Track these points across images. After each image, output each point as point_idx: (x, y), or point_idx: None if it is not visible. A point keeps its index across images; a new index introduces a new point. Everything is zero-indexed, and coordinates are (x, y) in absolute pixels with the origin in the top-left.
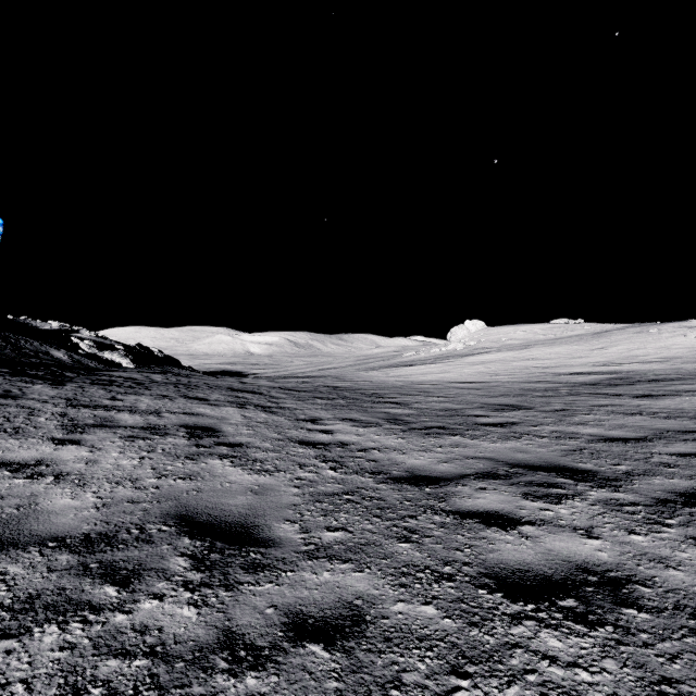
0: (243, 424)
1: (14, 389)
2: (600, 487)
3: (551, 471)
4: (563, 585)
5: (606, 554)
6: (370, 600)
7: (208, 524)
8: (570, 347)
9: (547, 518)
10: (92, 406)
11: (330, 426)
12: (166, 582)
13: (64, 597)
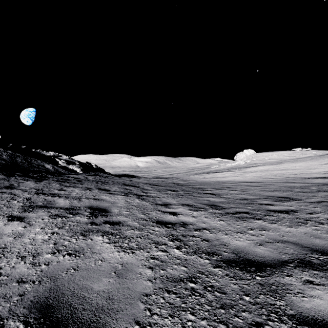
0: (124, 207)
1: (15, 184)
2: None
3: None
4: None
5: None
6: None
7: (62, 324)
8: (307, 163)
9: None
10: (47, 193)
11: (175, 209)
12: None
13: None
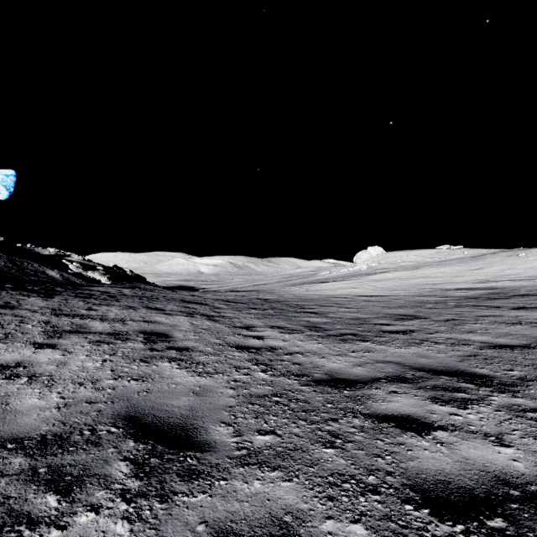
0: (190, 331)
1: (13, 301)
2: (500, 392)
3: (453, 375)
4: (487, 500)
5: (521, 464)
6: (299, 516)
7: (152, 426)
8: (453, 268)
9: (457, 423)
10: (72, 315)
11: (261, 333)
12: (106, 490)
13: (6, 507)
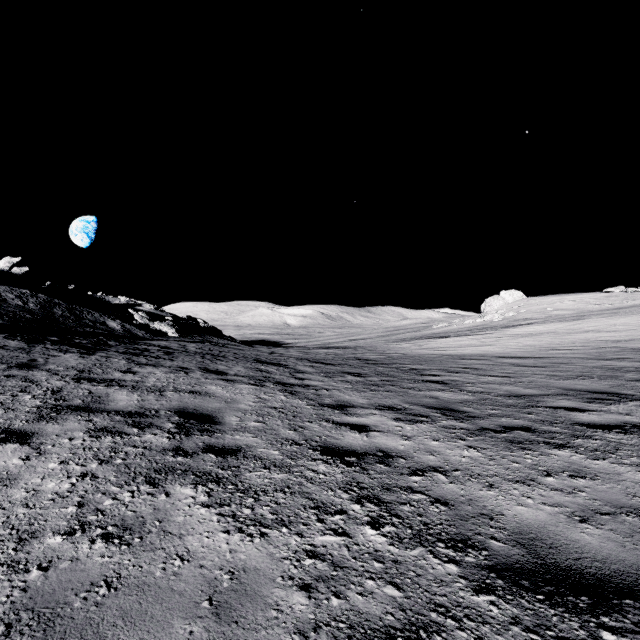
0: (252, 411)
1: (41, 358)
2: None
3: None
4: None
5: None
6: None
7: None
8: None
9: None
10: (98, 379)
11: (363, 419)
12: None
13: None
